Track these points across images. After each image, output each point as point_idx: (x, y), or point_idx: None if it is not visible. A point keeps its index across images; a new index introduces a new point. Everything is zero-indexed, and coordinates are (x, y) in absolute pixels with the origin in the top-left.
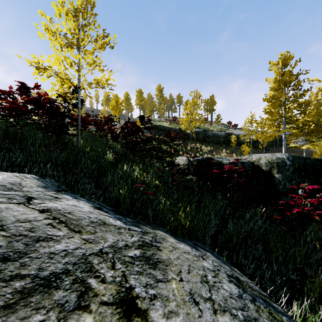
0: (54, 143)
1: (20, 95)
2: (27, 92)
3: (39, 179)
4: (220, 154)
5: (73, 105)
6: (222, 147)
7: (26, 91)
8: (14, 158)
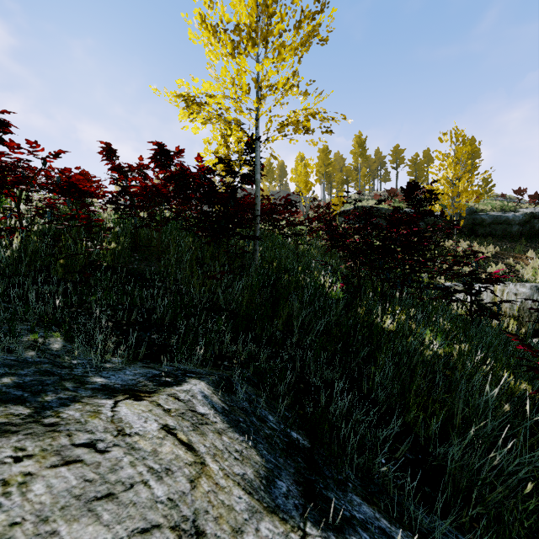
0: (212, 255)
1: (156, 167)
2: (168, 161)
3: (225, 404)
4: (523, 262)
5: (241, 179)
6: (520, 245)
7: (165, 159)
8: (150, 301)
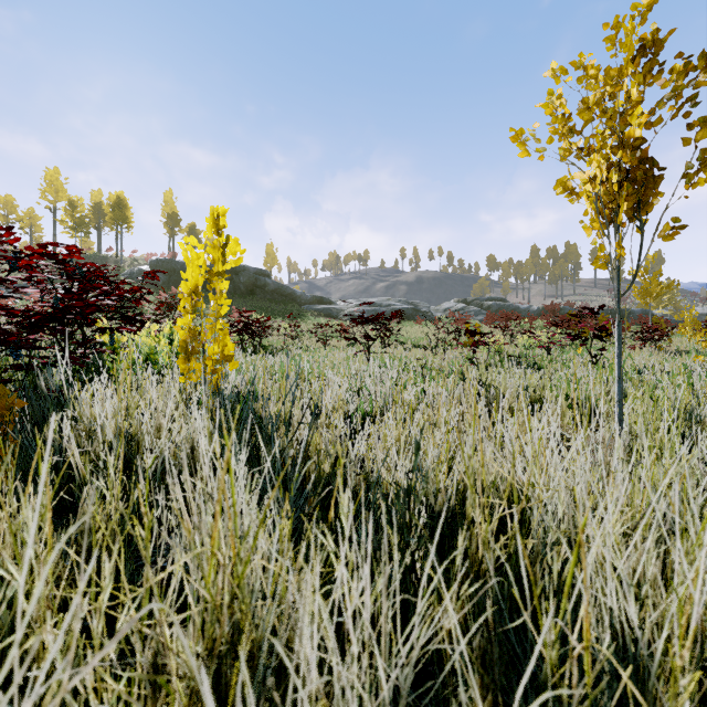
0: None
1: None
2: None
3: None
4: None
5: None
6: None
7: None
8: None
